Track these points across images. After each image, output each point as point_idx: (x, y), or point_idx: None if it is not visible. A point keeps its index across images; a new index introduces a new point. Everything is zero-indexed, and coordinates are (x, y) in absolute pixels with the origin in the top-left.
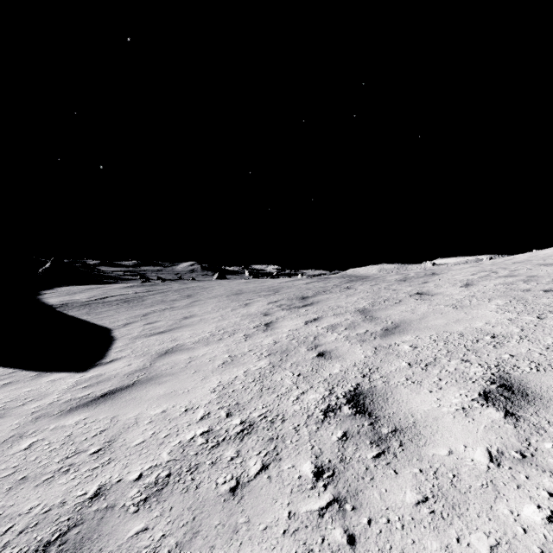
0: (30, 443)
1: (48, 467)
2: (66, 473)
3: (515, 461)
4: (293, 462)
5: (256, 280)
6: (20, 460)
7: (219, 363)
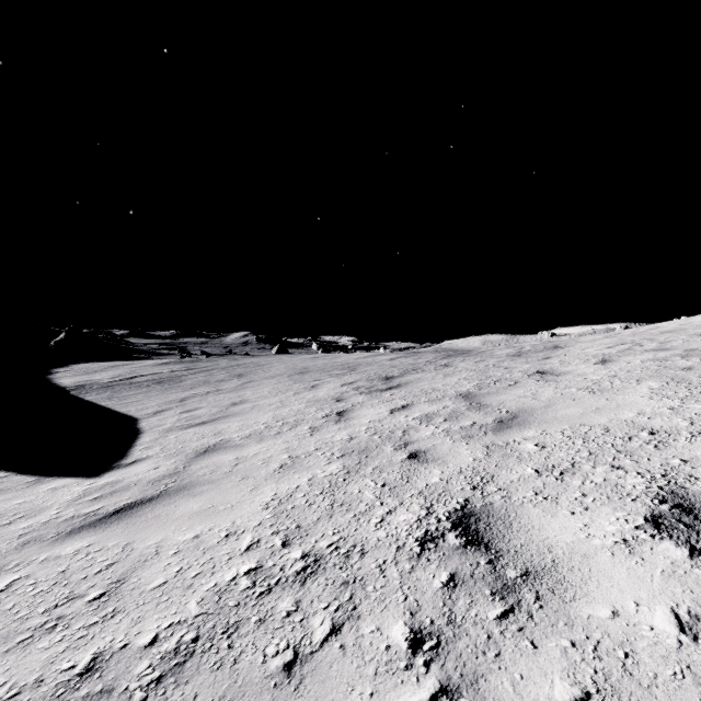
0: (9, 582)
1: (28, 620)
2: (50, 632)
3: None
4: (377, 622)
5: (326, 355)
6: None
7: (275, 466)
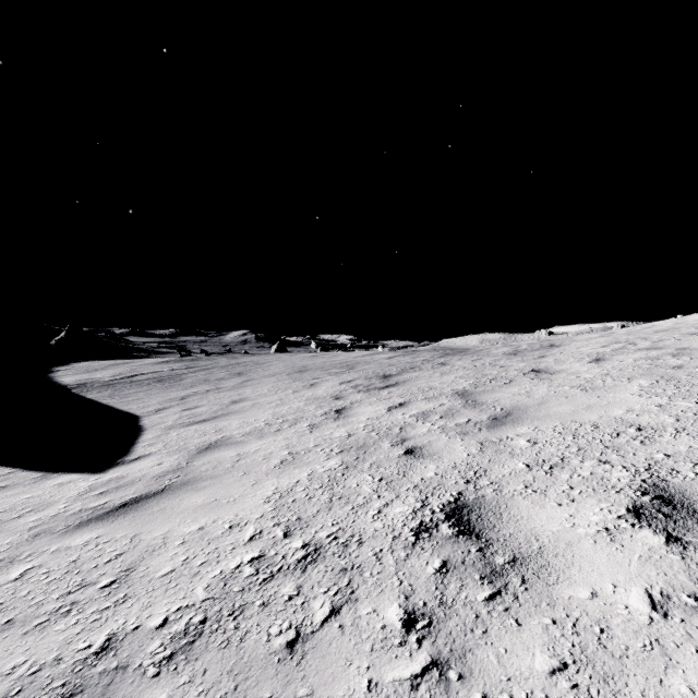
0: (23, 571)
1: (43, 605)
2: (65, 616)
3: (689, 610)
4: (374, 605)
5: (325, 353)
6: (7, 595)
7: (275, 462)
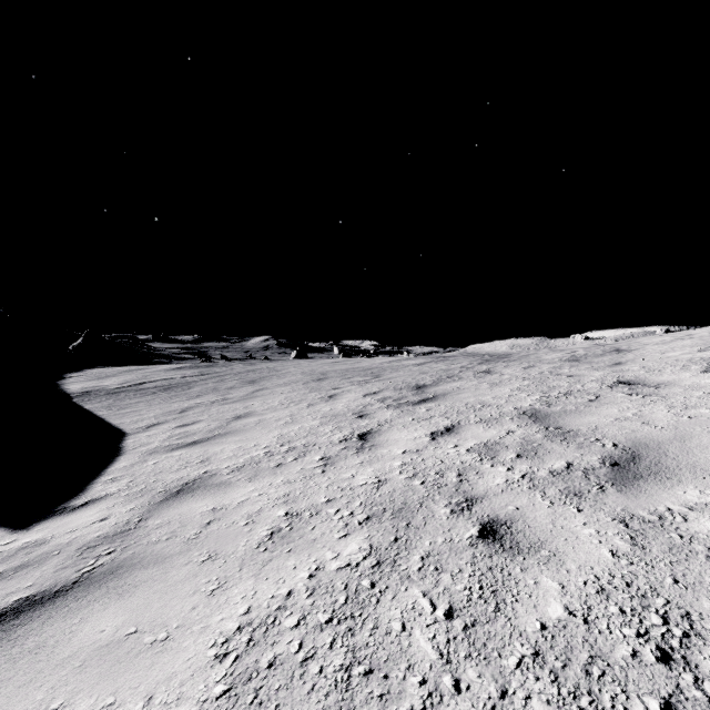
0: None
1: None
2: None
3: None
4: None
5: (347, 359)
6: None
7: (261, 534)
